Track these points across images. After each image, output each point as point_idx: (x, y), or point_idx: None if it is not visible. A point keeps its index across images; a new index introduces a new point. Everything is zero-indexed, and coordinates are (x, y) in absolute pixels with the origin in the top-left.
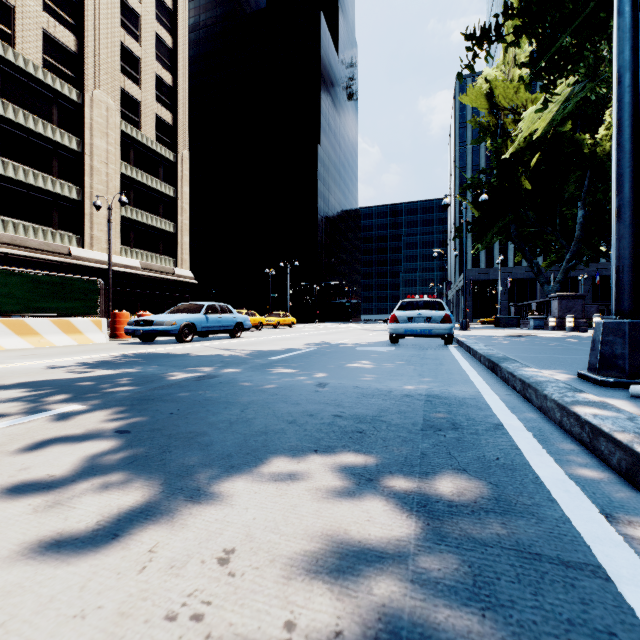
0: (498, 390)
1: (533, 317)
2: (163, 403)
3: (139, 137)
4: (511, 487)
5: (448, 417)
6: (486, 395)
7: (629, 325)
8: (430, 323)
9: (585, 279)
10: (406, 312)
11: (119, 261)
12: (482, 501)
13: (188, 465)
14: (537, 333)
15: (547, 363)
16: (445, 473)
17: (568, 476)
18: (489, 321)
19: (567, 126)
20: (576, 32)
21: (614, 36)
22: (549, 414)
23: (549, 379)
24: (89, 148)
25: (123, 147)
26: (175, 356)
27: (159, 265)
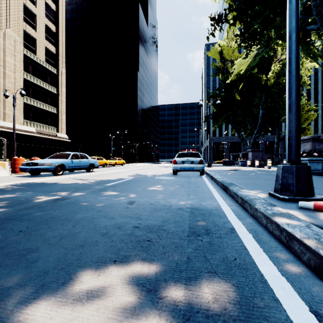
0: (229, 203)
1: (240, 160)
2: (19, 222)
3: (35, 59)
4: (247, 288)
5: (203, 224)
6: (223, 207)
7: (295, 168)
8: (193, 164)
9: (262, 143)
10: (181, 158)
11: (22, 128)
12: (230, 307)
13: (5, 287)
14: (243, 168)
15: (251, 186)
16: (203, 277)
17: (280, 272)
18: (220, 162)
19: (255, 70)
20: (261, 23)
21: (287, 14)
22: (258, 220)
23: (255, 197)
24: (3, 62)
25: (25, 63)
26: (47, 184)
27: (47, 131)
